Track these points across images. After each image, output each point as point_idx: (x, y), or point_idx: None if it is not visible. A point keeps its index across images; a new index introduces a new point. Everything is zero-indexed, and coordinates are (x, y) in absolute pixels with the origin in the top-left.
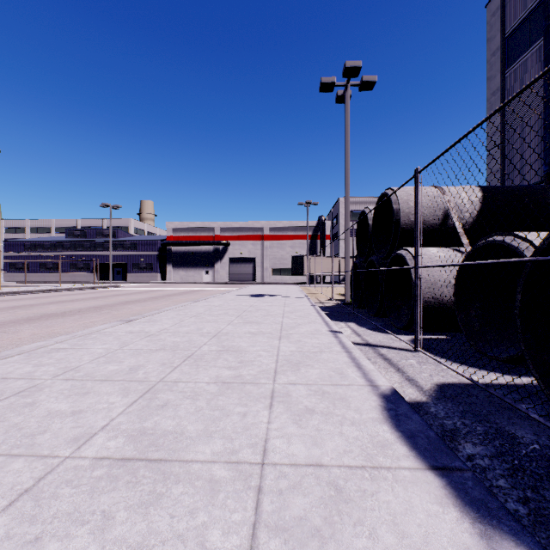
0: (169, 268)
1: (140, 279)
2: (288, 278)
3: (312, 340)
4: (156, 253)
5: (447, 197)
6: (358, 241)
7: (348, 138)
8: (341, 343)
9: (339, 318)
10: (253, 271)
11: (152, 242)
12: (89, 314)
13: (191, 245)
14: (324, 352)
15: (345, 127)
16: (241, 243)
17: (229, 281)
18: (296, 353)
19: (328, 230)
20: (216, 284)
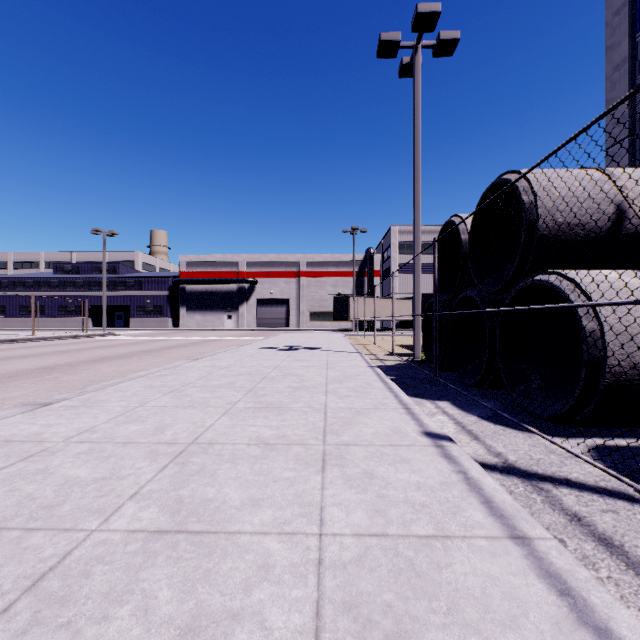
0: (183, 312)
1: (146, 325)
2: (329, 323)
3: (399, 473)
4: (167, 292)
5: (619, 181)
6: (438, 270)
7: (418, 123)
8: (473, 485)
9: (417, 390)
10: (286, 316)
11: (161, 280)
12: (19, 383)
13: (209, 283)
14: (453, 542)
15: (415, 107)
16: (272, 281)
17: (257, 327)
18: (372, 549)
19: (378, 266)
20: (241, 331)
